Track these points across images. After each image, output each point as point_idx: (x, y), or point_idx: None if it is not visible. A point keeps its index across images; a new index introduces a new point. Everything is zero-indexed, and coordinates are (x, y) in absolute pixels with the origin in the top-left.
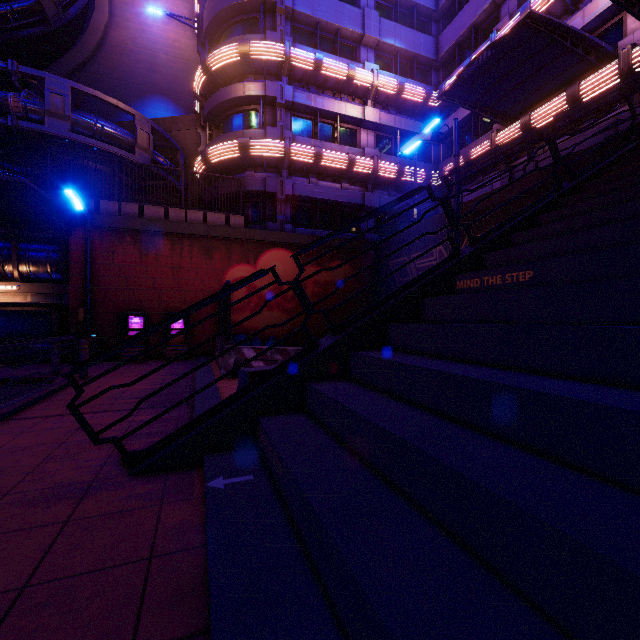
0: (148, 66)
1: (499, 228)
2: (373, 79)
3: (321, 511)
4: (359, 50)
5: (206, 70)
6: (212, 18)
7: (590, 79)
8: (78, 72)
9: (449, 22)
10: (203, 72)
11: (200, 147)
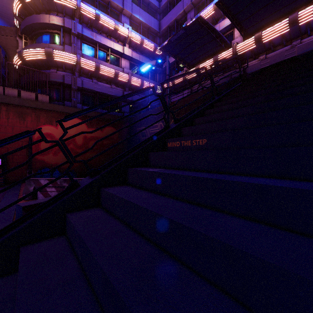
0: None
1: (188, 115)
2: (128, 33)
3: None
4: (121, 16)
5: (21, 0)
6: None
7: (222, 54)
8: None
9: (165, 15)
10: (19, 1)
11: (18, 49)
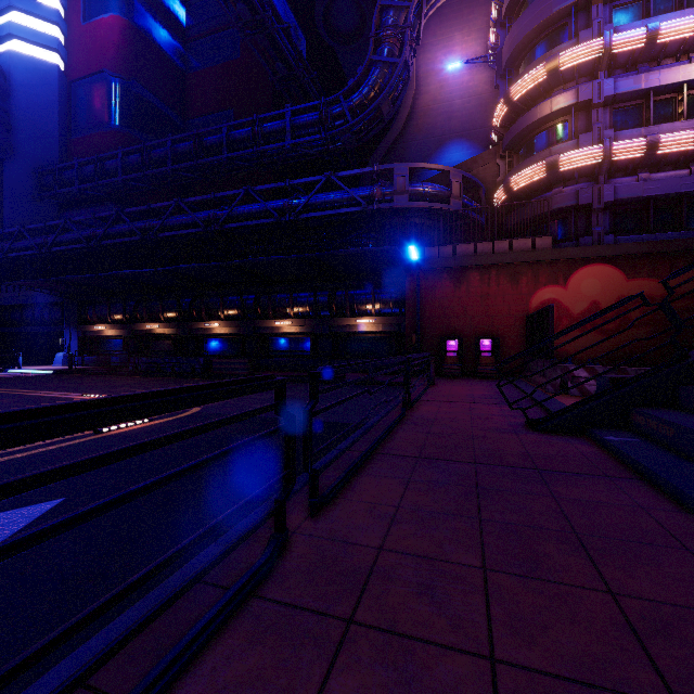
0: (445, 117)
1: None
2: None
3: None
4: None
5: (508, 103)
6: (514, 49)
7: None
8: (393, 146)
9: None
10: (505, 106)
11: (499, 177)
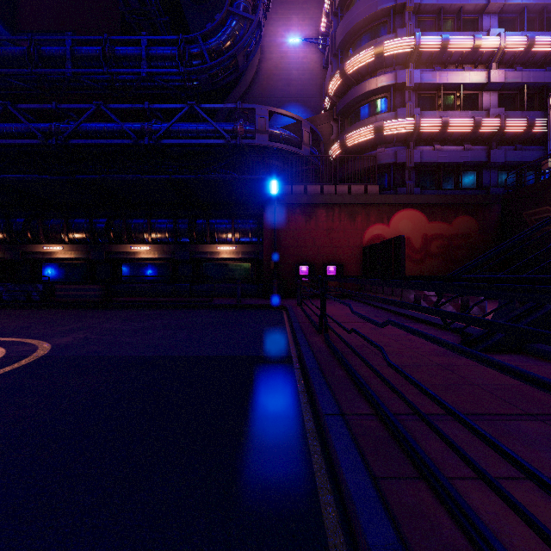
0: (285, 83)
1: None
2: (500, 42)
3: None
4: (481, 19)
5: (343, 75)
6: (347, 33)
7: None
8: (241, 99)
9: None
10: (340, 77)
11: (332, 136)
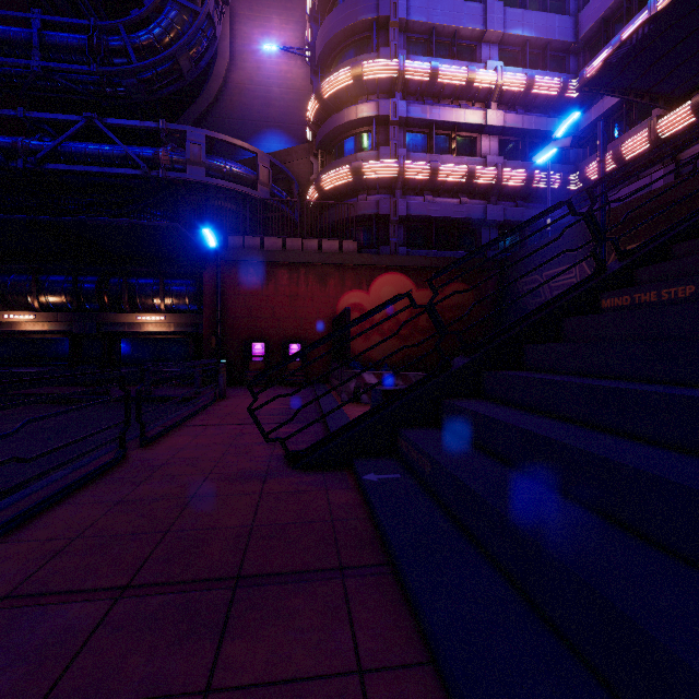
0: (263, 102)
1: (656, 239)
2: (497, 78)
3: (476, 488)
4: (480, 48)
5: (319, 98)
6: (325, 45)
7: None
8: (204, 118)
9: None
10: (316, 101)
11: (312, 175)
